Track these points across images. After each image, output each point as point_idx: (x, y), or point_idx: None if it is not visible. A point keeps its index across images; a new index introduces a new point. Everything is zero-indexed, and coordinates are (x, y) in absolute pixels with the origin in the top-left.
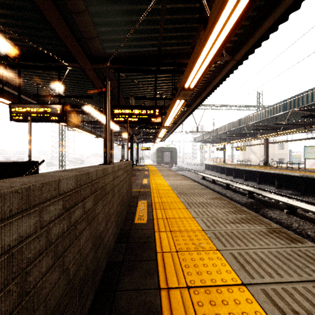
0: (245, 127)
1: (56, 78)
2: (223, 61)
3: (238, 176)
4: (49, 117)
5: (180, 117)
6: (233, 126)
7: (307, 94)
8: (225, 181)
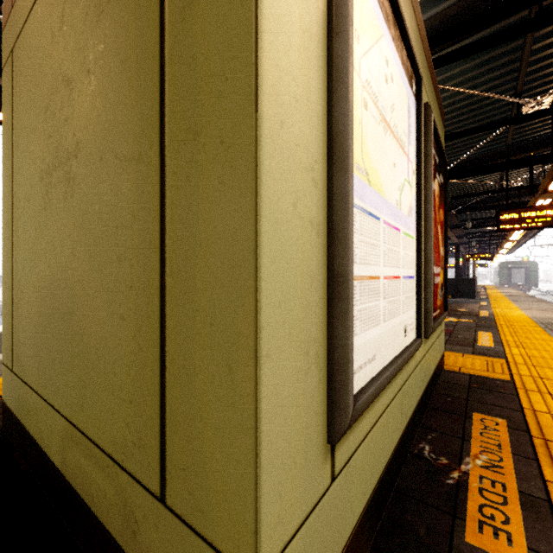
0: None
1: None
2: None
3: None
4: None
5: (522, 238)
6: None
7: None
8: None
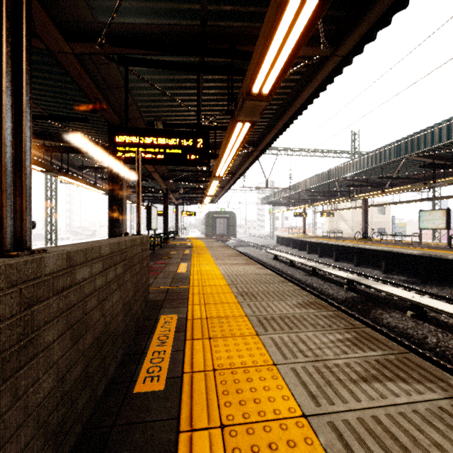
0: (336, 183)
1: None
2: (319, 57)
3: (325, 255)
4: None
5: (242, 164)
6: (318, 180)
7: (432, 131)
8: (309, 263)
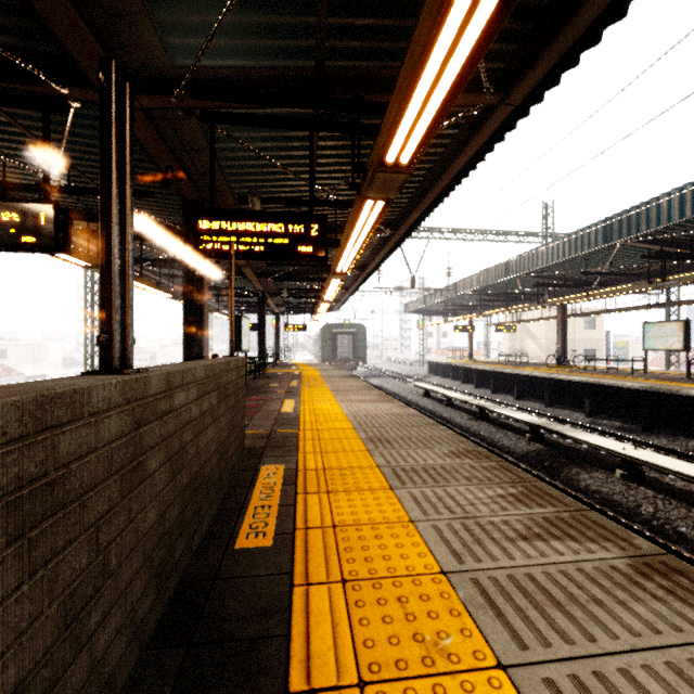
0: (518, 280)
1: (54, 142)
2: (481, 107)
3: (502, 390)
4: (16, 238)
5: (375, 254)
6: (491, 277)
7: (658, 204)
8: (475, 401)
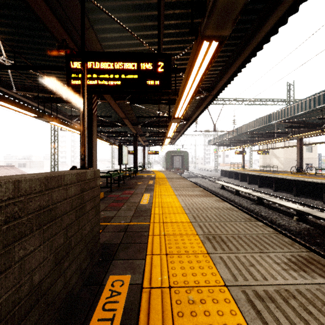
0: (274, 125)
1: (1, 34)
2: None
3: (264, 185)
4: None
5: (196, 110)
6: (259, 123)
7: None
8: (255, 193)
